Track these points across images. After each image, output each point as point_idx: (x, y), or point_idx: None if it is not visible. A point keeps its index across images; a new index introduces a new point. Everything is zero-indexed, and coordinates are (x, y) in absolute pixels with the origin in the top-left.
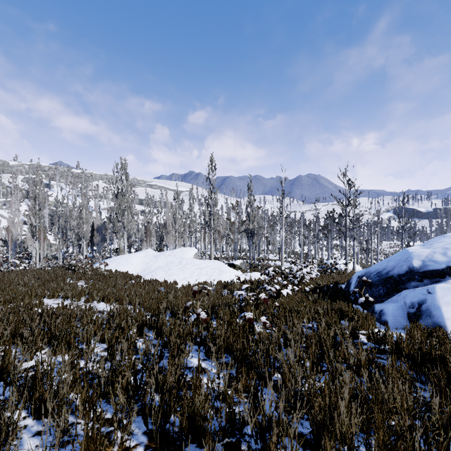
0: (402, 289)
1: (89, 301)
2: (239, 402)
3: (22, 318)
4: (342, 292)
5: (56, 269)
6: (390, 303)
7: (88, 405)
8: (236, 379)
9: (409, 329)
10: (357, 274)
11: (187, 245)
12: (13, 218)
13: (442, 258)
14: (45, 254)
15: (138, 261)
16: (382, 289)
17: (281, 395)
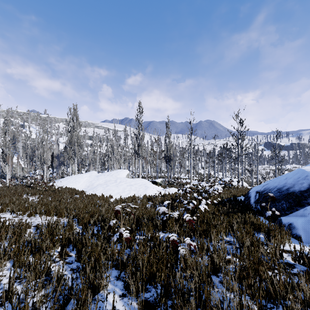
0: (304, 204)
1: (32, 215)
2: None
3: None
4: (245, 204)
5: (17, 186)
6: (298, 217)
7: None
8: None
9: None
10: (254, 189)
11: (123, 168)
12: None
13: None
14: (18, 175)
15: (84, 179)
16: (285, 204)
17: None
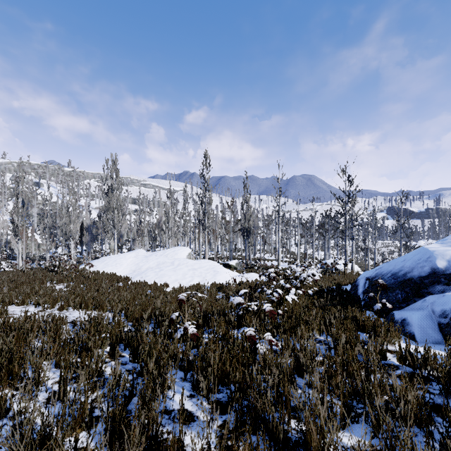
0: (424, 294)
1: (64, 309)
2: None
3: None
4: (350, 295)
5: (36, 271)
6: (414, 310)
7: None
8: (235, 434)
9: None
10: (364, 275)
11: (181, 245)
12: None
13: None
14: (32, 255)
15: (128, 261)
16: (400, 294)
17: None
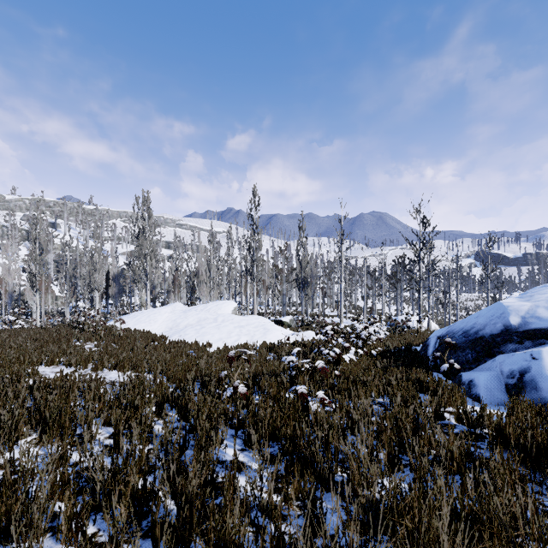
0: (496, 354)
1: (98, 369)
2: (291, 521)
3: (4, 393)
4: (418, 356)
5: (59, 328)
6: (482, 371)
7: (75, 524)
8: (285, 479)
9: (511, 407)
10: (436, 334)
11: (225, 298)
12: (8, 265)
13: (547, 314)
14: (49, 309)
15: (163, 317)
16: (470, 354)
17: (352, 516)
